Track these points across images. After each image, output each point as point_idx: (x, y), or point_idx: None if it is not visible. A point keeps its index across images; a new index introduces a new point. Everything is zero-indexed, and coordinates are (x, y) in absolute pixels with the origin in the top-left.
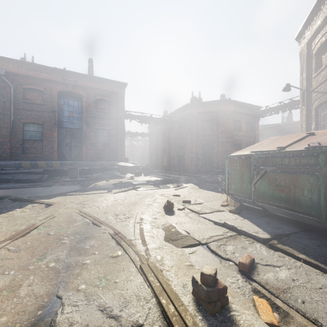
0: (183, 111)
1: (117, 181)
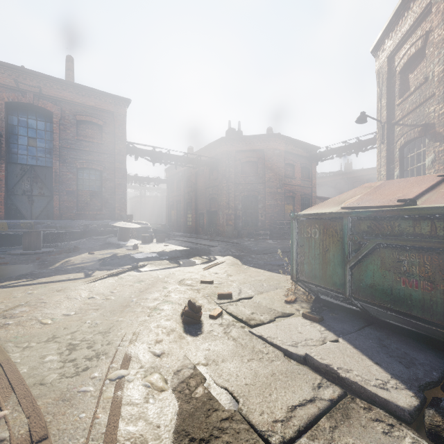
0: (216, 148)
1: (108, 254)
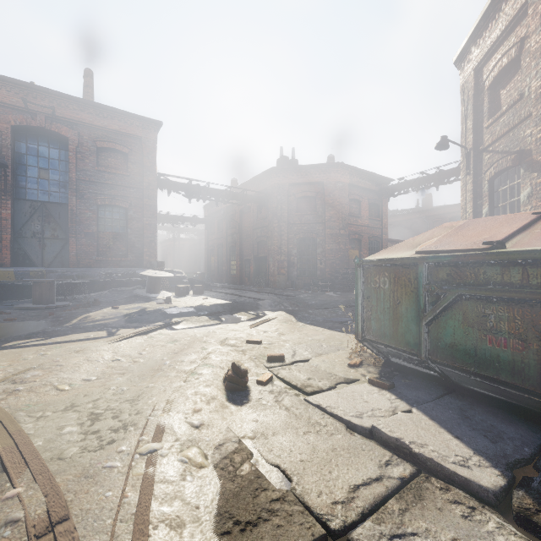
0: (266, 181)
1: (135, 309)
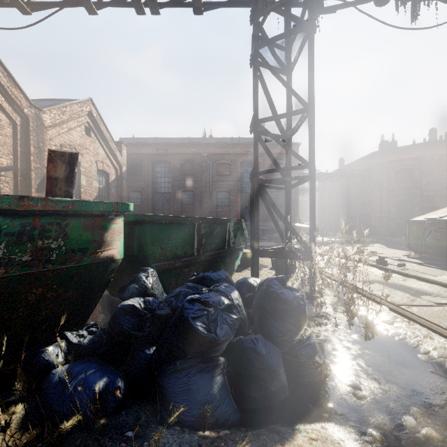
0: (368, 161)
1: None
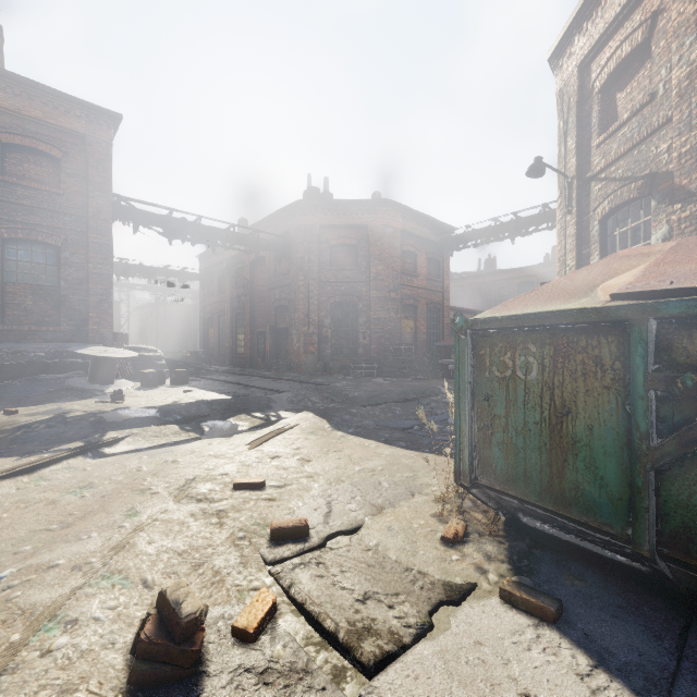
0: (287, 220)
1: (48, 413)
